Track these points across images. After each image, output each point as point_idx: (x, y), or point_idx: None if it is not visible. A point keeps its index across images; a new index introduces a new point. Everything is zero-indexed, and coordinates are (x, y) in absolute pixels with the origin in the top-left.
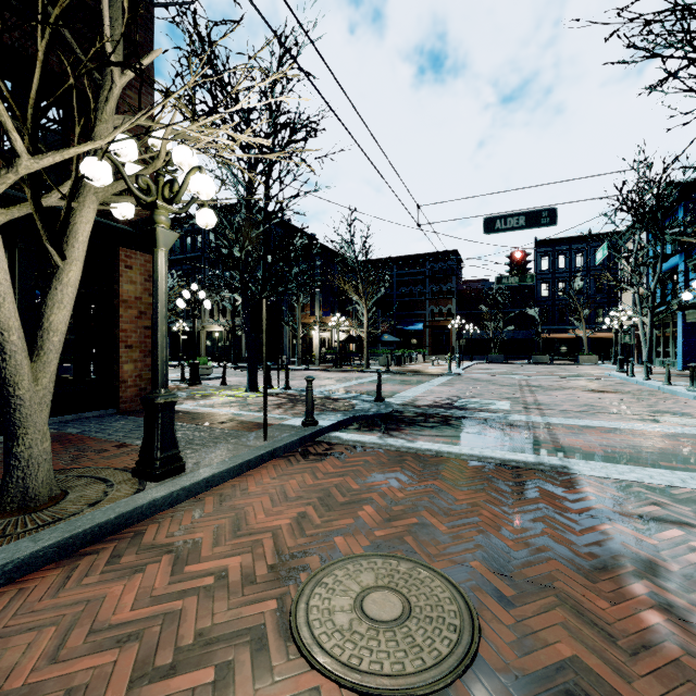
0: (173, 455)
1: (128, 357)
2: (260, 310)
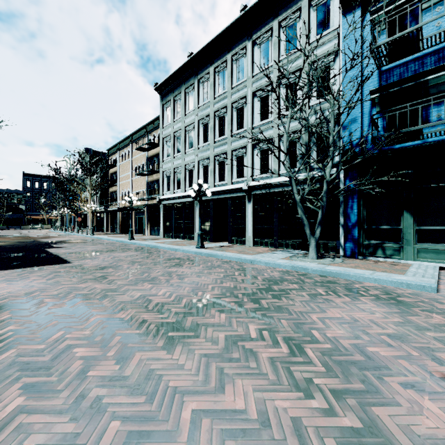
0: None
1: None
2: None
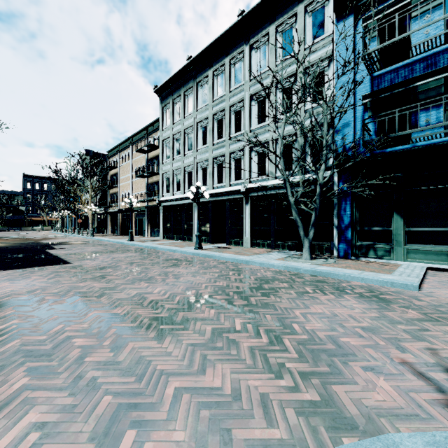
0: None
1: None
2: None
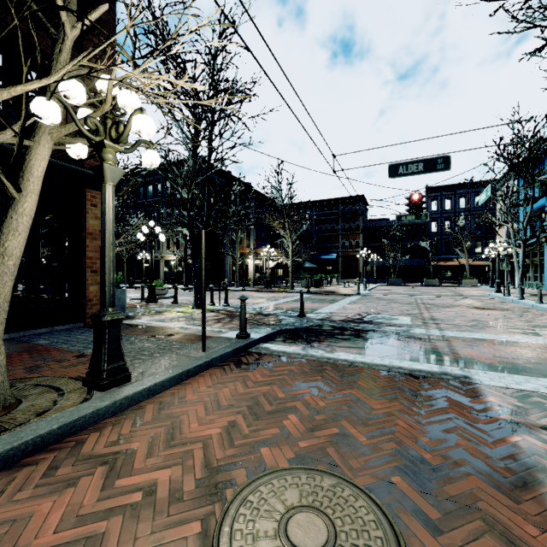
0: (119, 366)
1: (94, 280)
2: (200, 239)
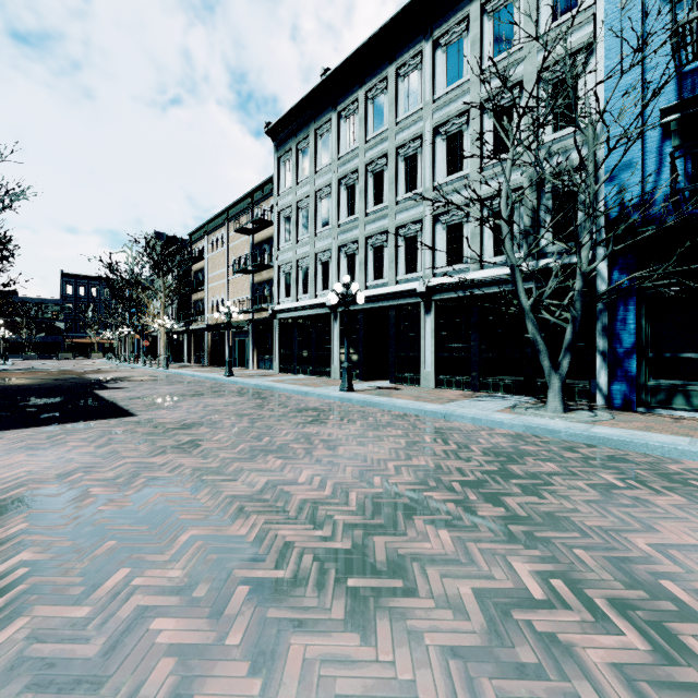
0: None
1: None
2: None
